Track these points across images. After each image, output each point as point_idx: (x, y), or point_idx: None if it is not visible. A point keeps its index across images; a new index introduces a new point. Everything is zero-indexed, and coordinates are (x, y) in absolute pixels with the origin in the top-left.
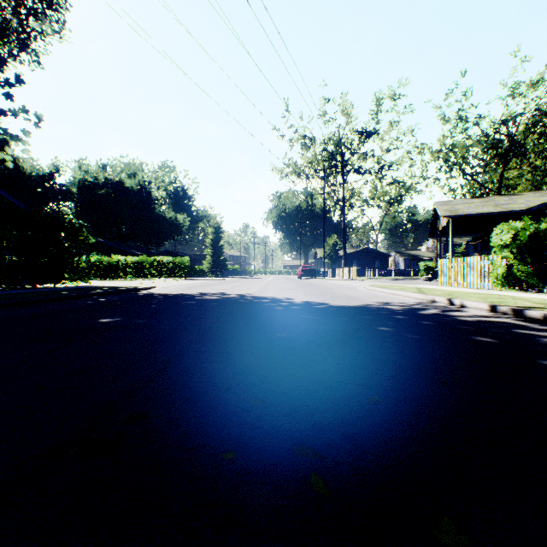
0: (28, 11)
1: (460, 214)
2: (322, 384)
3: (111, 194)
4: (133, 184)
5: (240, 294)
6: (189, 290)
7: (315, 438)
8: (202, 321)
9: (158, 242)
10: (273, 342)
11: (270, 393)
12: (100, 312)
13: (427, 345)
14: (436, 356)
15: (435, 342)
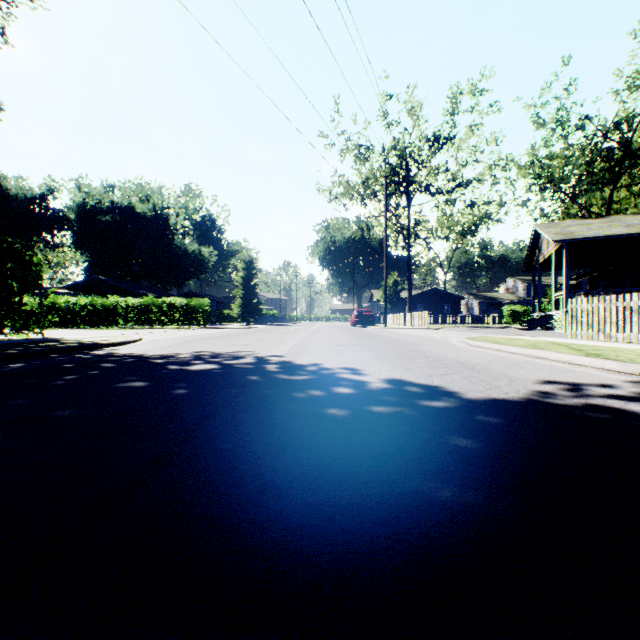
0: None
1: (580, 238)
2: None
3: (119, 221)
4: (146, 209)
5: (260, 356)
6: (184, 346)
7: None
8: None
9: (178, 281)
10: None
11: None
12: None
13: None
14: None
15: None
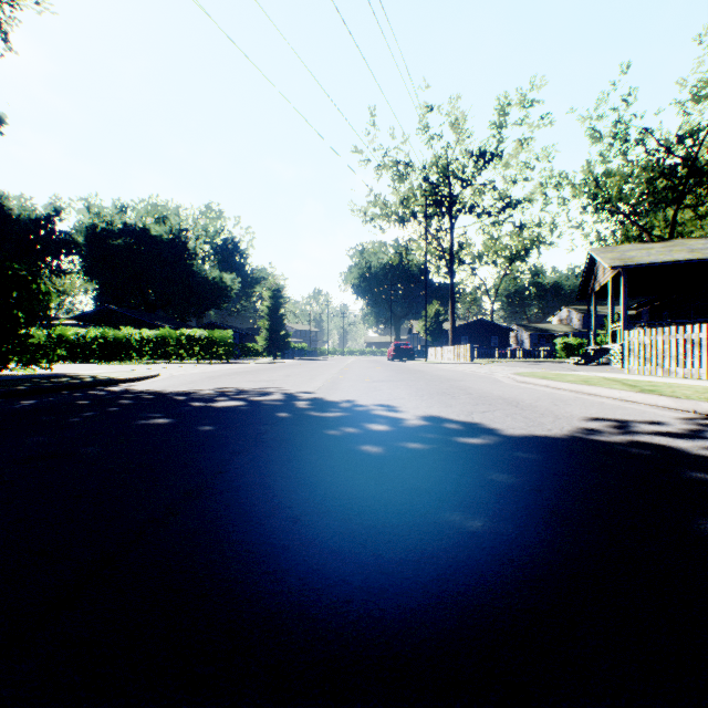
0: None
1: (638, 264)
2: None
3: (132, 245)
4: (162, 231)
5: (289, 393)
6: (206, 382)
7: None
8: None
9: (197, 311)
10: None
11: None
12: None
13: None
14: None
15: None
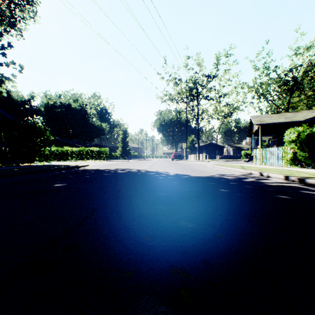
0: (15, 5)
1: (265, 123)
2: (187, 225)
3: (64, 111)
4: (76, 105)
5: (138, 169)
6: (108, 167)
7: (183, 261)
8: (115, 186)
9: (91, 139)
10: (157, 198)
11: (155, 231)
12: (55, 180)
13: (249, 200)
14: (255, 207)
15: (254, 198)
